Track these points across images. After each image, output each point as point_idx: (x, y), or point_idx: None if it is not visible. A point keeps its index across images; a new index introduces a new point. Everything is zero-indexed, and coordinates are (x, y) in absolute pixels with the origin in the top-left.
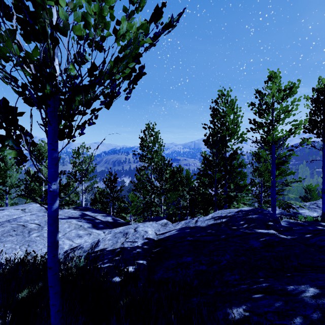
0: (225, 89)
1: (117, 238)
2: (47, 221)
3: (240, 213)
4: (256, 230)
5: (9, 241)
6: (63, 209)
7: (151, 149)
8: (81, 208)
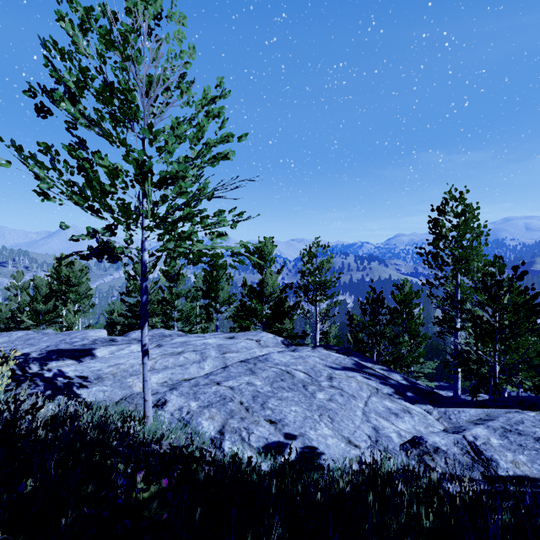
0: None
1: (537, 453)
2: None
3: None
4: None
5: (291, 401)
6: (316, 348)
7: (460, 242)
8: (337, 350)
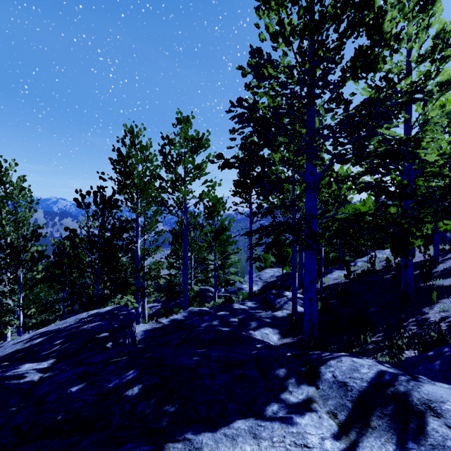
0: (137, 125)
1: None
2: None
3: (83, 321)
4: (15, 369)
5: None
6: None
7: None
8: None
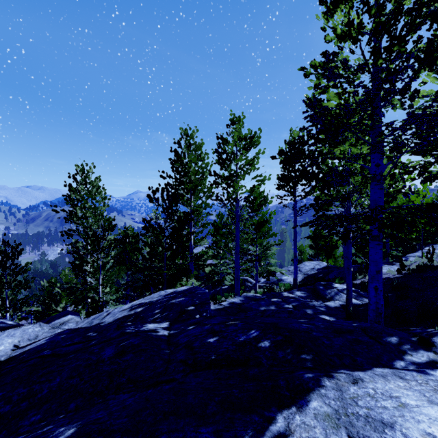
0: (190, 128)
1: None
2: None
3: (168, 296)
4: (144, 326)
5: None
6: None
7: (83, 203)
8: None
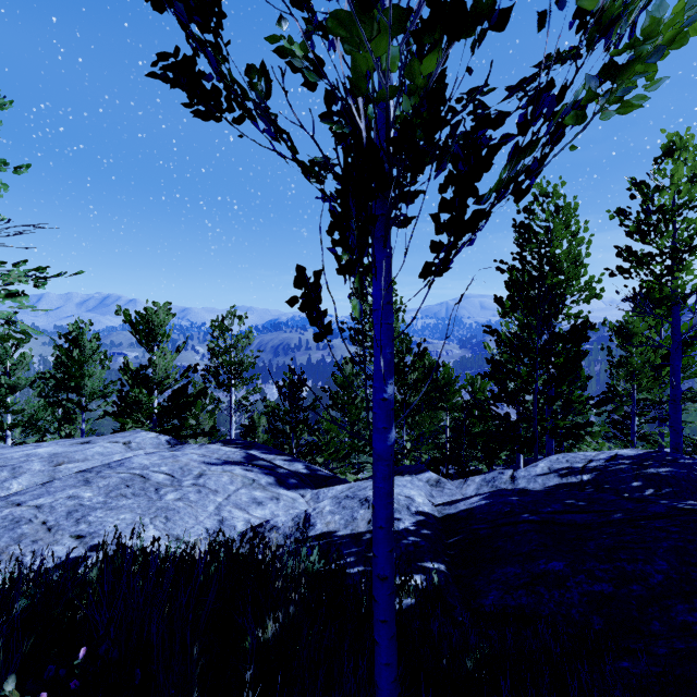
0: (548, 182)
1: (350, 511)
2: (377, 469)
3: (620, 462)
4: None
5: (126, 509)
6: (206, 444)
7: None
8: (238, 444)
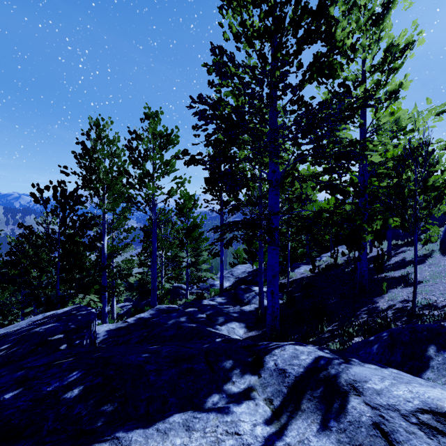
0: (103, 119)
1: None
2: None
3: (36, 323)
4: None
5: None
6: None
7: None
8: None
